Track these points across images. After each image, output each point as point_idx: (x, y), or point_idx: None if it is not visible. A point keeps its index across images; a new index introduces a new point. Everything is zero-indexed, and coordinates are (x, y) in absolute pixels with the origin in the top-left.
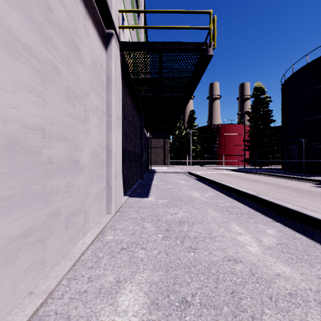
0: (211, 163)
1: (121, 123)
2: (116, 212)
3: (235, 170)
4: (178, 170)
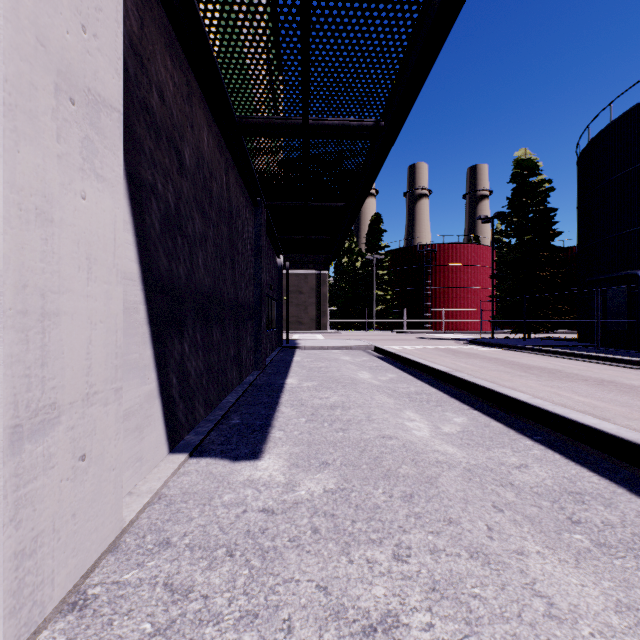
0: (416, 325)
1: (118, 142)
2: (35, 629)
3: (477, 341)
4: (351, 343)
